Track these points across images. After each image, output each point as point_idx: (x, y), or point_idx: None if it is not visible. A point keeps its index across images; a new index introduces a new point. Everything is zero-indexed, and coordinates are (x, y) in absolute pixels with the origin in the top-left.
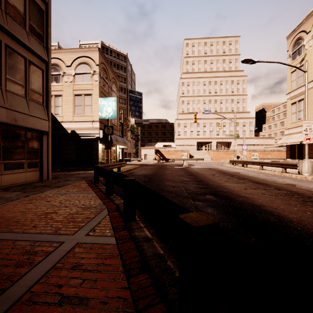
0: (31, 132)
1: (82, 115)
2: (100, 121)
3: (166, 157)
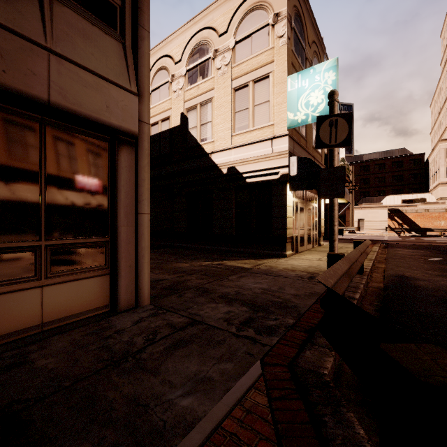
0: (72, 133)
1: (250, 130)
2: (289, 134)
3: (418, 224)
